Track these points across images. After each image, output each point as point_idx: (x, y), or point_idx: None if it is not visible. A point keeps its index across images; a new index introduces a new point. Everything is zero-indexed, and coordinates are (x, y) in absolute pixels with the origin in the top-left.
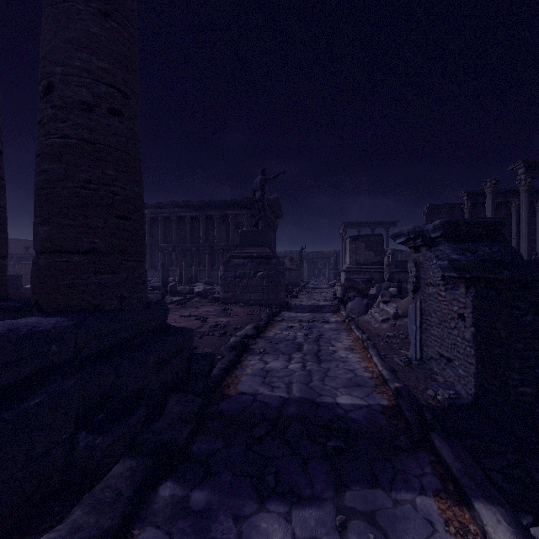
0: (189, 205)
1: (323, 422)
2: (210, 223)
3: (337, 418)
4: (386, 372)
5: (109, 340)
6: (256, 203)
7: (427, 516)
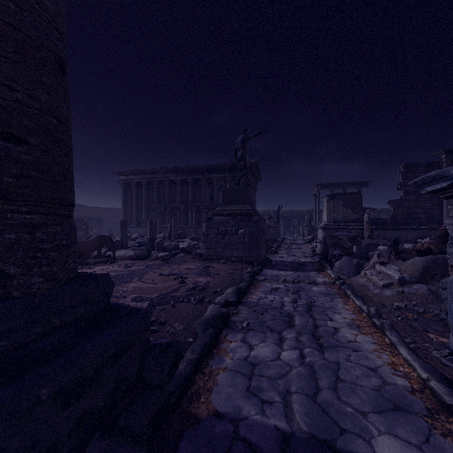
0: (179, 170)
1: None
2: (197, 186)
3: None
4: (442, 388)
5: None
6: (237, 162)
7: None
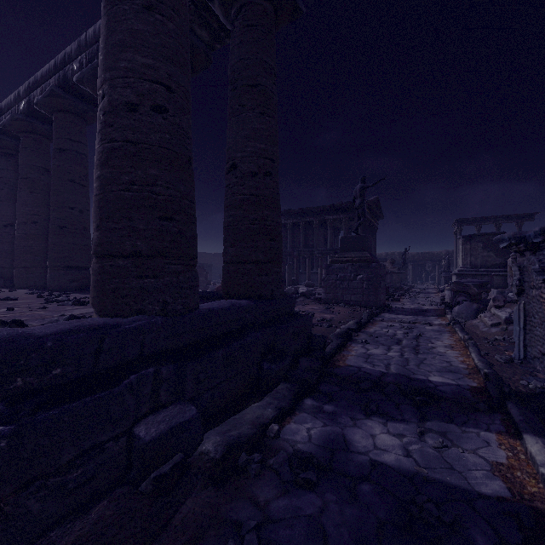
0: (290, 213)
1: (414, 387)
2: (309, 229)
3: (427, 388)
4: (481, 364)
5: (267, 316)
6: (356, 210)
7: (486, 440)
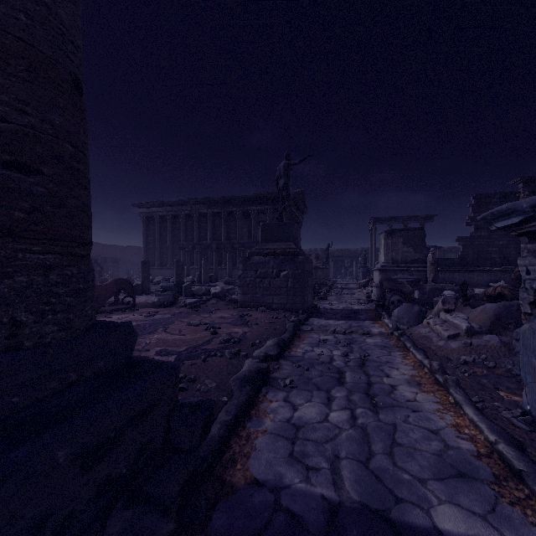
0: (211, 201)
1: None
2: (232, 220)
3: None
4: (511, 451)
5: None
6: (279, 192)
7: None
